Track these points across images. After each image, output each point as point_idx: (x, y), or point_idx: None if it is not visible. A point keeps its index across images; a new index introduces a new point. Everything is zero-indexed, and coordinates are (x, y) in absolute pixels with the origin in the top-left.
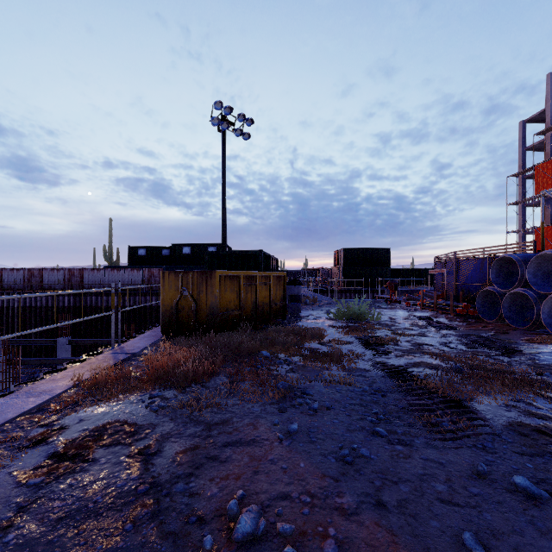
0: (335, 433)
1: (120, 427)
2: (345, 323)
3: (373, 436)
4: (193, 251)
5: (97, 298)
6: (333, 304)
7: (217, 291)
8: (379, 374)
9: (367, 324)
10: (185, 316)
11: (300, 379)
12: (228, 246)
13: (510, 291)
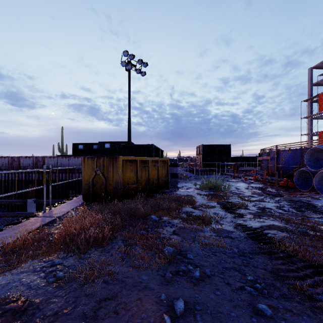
0: (221, 311)
1: (10, 304)
2: (207, 192)
3: (258, 315)
4: (111, 146)
5: (53, 175)
6: (198, 179)
7: (120, 171)
8: (242, 235)
9: (223, 193)
10: (98, 188)
11: (181, 242)
12: (132, 143)
13: (319, 170)
